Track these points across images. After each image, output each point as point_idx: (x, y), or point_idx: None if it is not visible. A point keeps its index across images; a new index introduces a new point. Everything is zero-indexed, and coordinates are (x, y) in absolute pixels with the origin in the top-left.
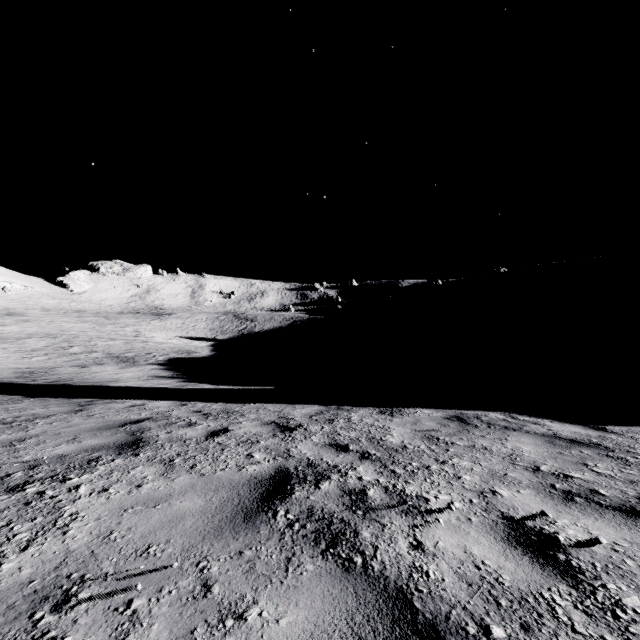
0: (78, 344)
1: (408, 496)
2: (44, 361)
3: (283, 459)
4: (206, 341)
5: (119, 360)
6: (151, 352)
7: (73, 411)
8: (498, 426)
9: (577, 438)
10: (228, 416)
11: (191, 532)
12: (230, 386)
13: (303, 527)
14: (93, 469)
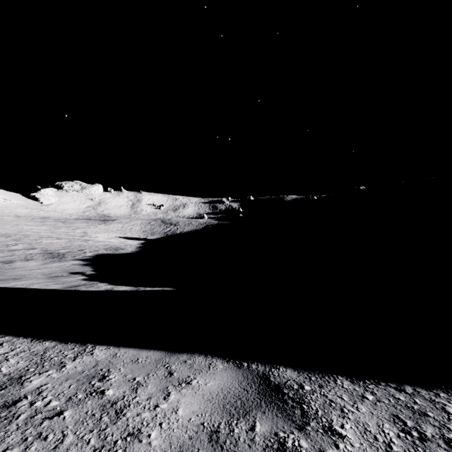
0: (24, 242)
1: None
2: None
3: None
4: (138, 240)
5: (50, 256)
6: (84, 249)
7: None
8: None
9: None
10: None
11: None
12: (128, 286)
13: None
14: None
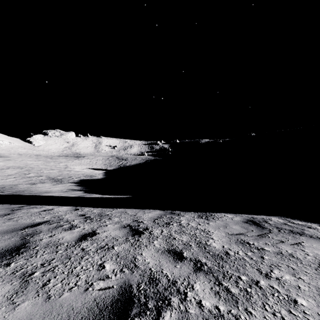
0: (33, 172)
1: None
2: (13, 181)
3: (129, 271)
4: (101, 170)
5: (53, 180)
6: (71, 176)
7: (3, 215)
8: (285, 230)
9: None
10: (100, 219)
11: None
12: (110, 195)
13: None
14: None
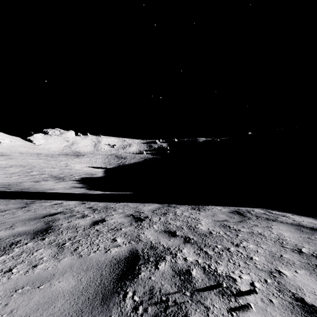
0: (36, 170)
1: (220, 276)
2: (17, 179)
3: (135, 243)
4: (101, 169)
5: (56, 178)
6: (72, 174)
7: (20, 207)
8: (262, 218)
9: (314, 226)
10: (106, 211)
11: (57, 316)
12: (111, 192)
13: (145, 311)
14: (10, 251)
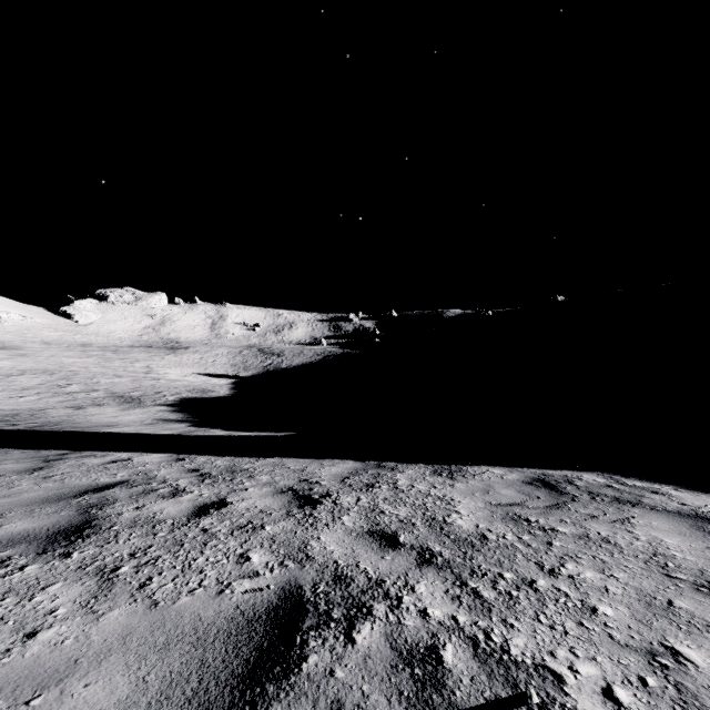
0: (78, 382)
1: (520, 667)
2: (34, 401)
3: (296, 565)
4: (226, 378)
5: (122, 400)
6: (161, 391)
7: (30, 470)
8: (606, 497)
9: None
10: (232, 478)
11: None
12: (247, 432)
13: None
14: None
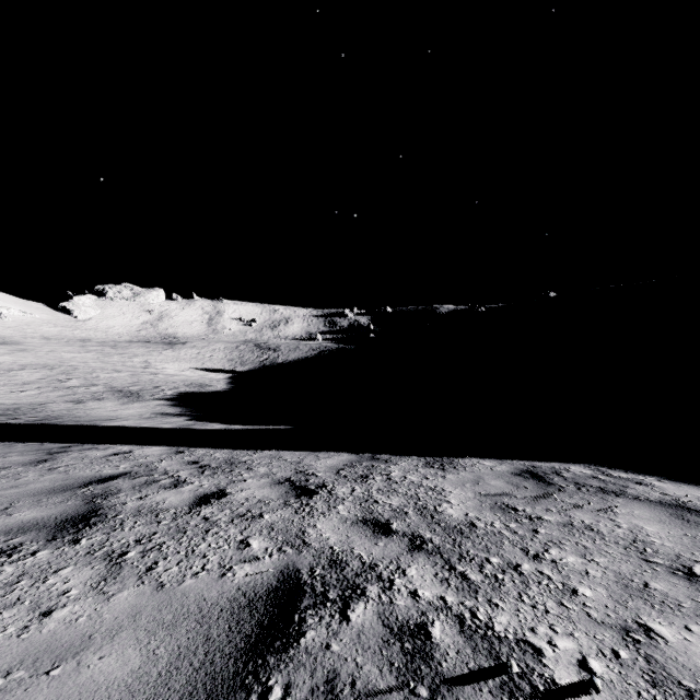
0: (77, 376)
1: (502, 641)
2: (35, 396)
3: (293, 551)
4: (223, 373)
5: (122, 394)
6: (159, 385)
7: (35, 462)
8: (591, 487)
9: None
10: (231, 470)
11: None
12: (244, 426)
13: None
14: None
